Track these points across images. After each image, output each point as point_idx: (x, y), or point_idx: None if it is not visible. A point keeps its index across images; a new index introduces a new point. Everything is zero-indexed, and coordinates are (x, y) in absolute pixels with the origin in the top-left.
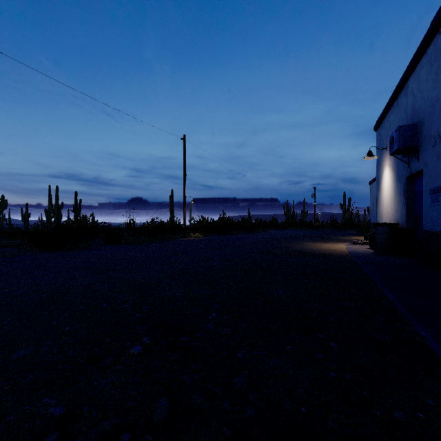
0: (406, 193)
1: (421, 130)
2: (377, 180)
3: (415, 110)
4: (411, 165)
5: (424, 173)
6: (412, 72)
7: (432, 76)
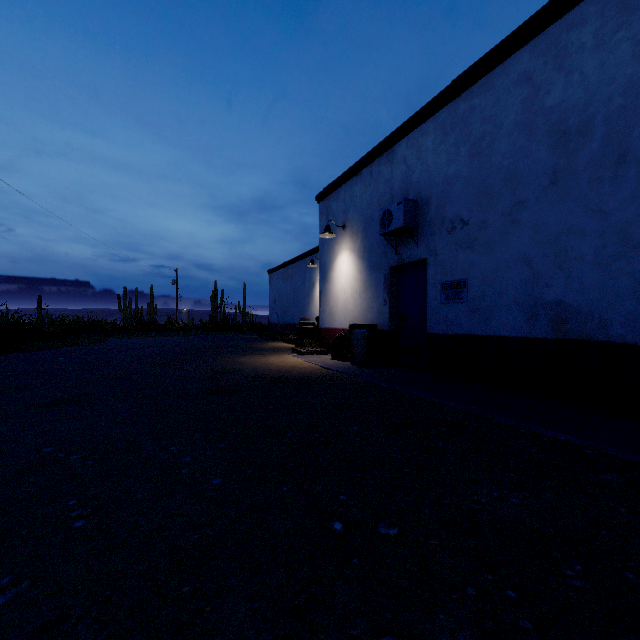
0: (389, 286)
1: (423, 210)
2: (323, 267)
3: (411, 185)
4: (402, 252)
5: (431, 264)
6: (406, 135)
7: (447, 148)
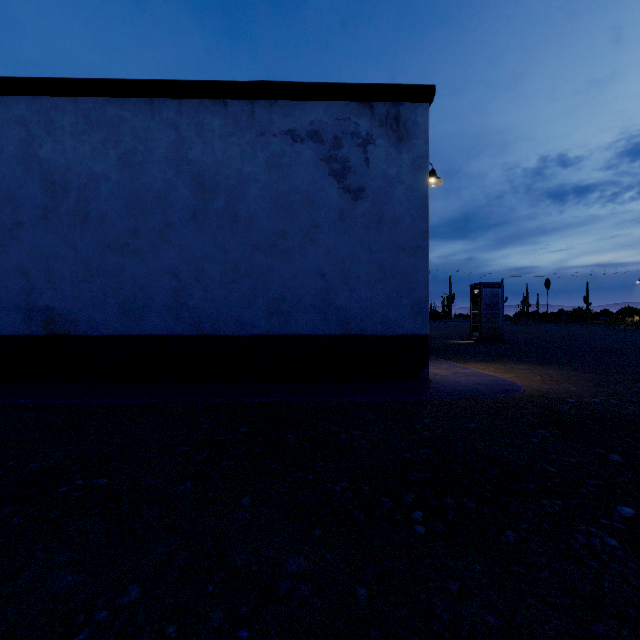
0: None
1: None
2: None
3: None
4: None
5: None
6: None
7: None
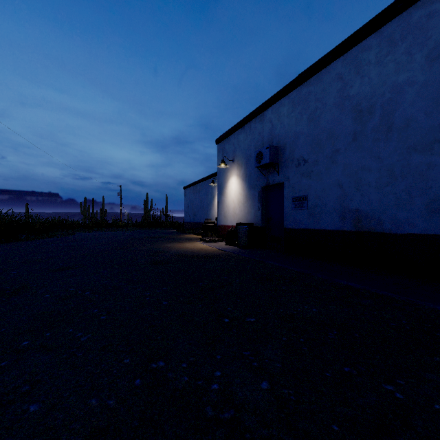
0: (261, 199)
1: (282, 152)
2: (220, 186)
3: (275, 136)
4: (269, 178)
5: (286, 186)
6: (271, 105)
7: (295, 115)
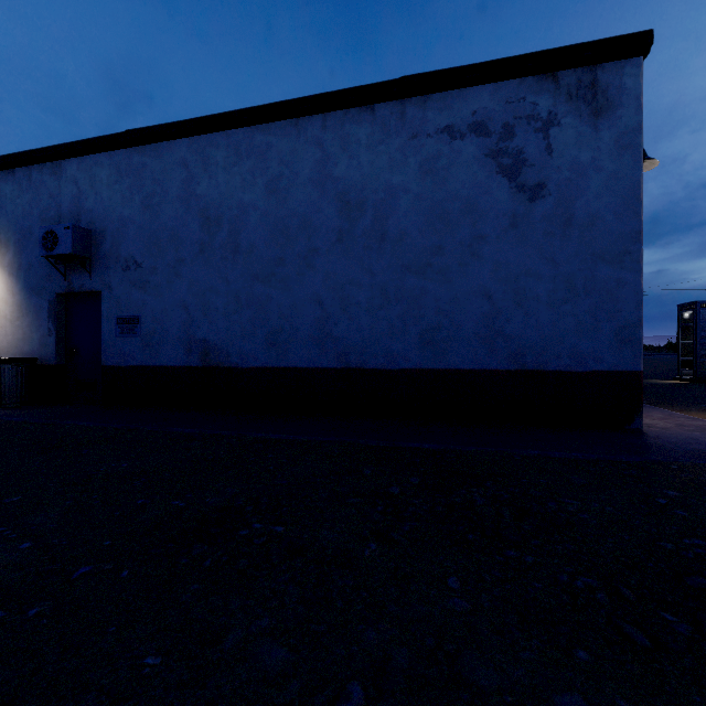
0: (57, 315)
1: (98, 242)
2: None
3: (84, 211)
4: (73, 280)
5: (106, 297)
6: (77, 156)
7: (122, 189)
